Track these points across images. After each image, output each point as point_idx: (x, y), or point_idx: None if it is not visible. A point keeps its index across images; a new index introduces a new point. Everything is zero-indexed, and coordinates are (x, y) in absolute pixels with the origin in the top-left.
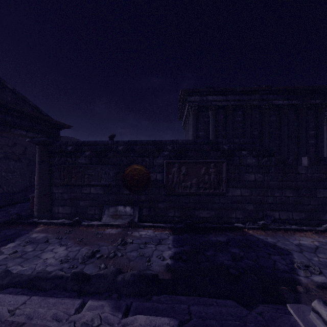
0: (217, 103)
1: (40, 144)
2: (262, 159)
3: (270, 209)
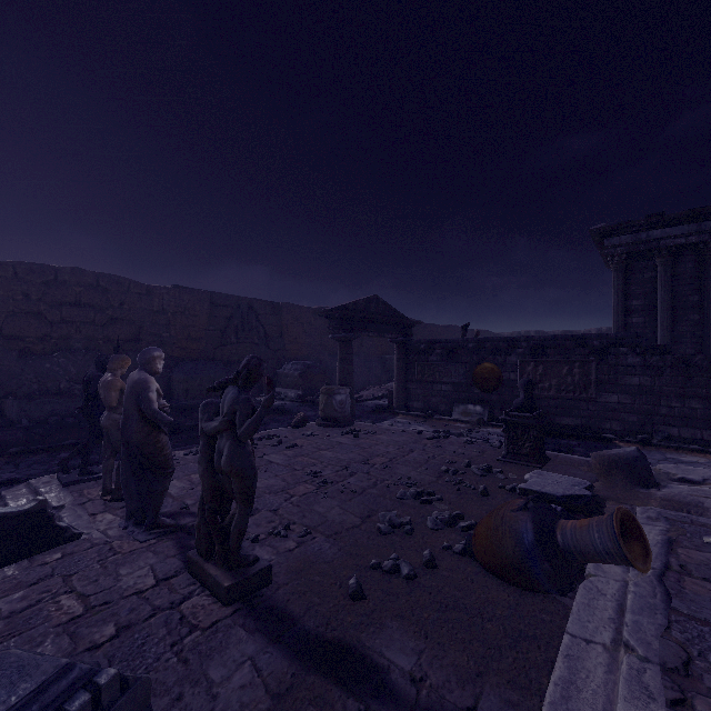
0: (674, 242)
1: (398, 344)
2: (651, 358)
3: (663, 423)
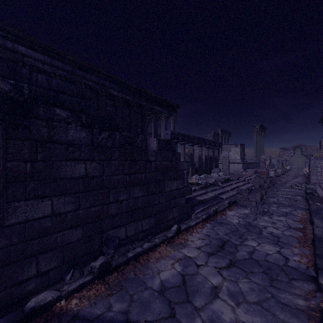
0: (35, 63)
1: None
2: (100, 134)
3: (112, 226)
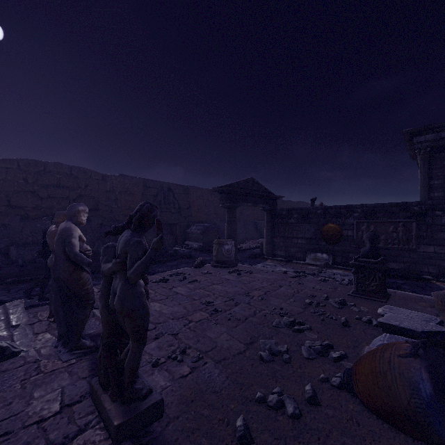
0: None
1: (267, 211)
2: None
3: None
